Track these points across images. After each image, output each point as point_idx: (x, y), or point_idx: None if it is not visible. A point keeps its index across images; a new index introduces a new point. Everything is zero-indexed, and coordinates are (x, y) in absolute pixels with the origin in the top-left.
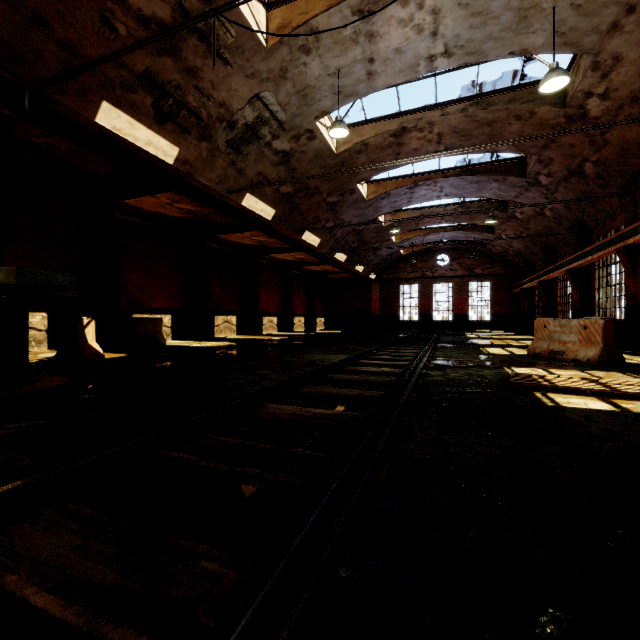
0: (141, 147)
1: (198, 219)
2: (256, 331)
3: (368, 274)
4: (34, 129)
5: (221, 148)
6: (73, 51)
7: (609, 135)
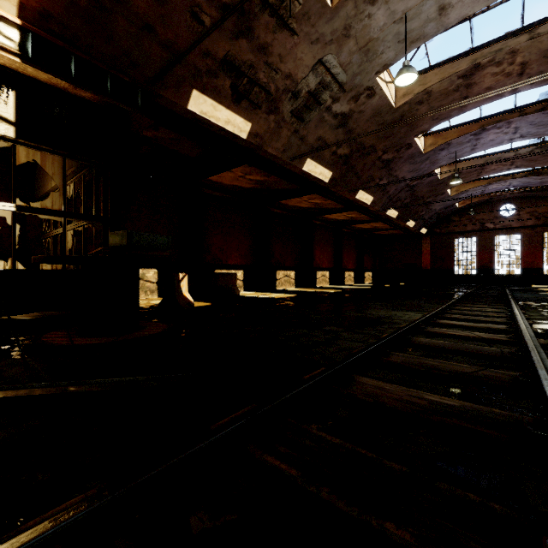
0: (221, 126)
1: (264, 188)
2: (311, 284)
3: (419, 229)
4: (144, 120)
5: (286, 118)
6: (171, 49)
7: None
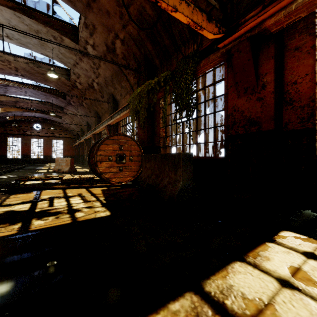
0: None
1: None
2: None
3: None
4: None
5: None
6: None
7: (86, 96)
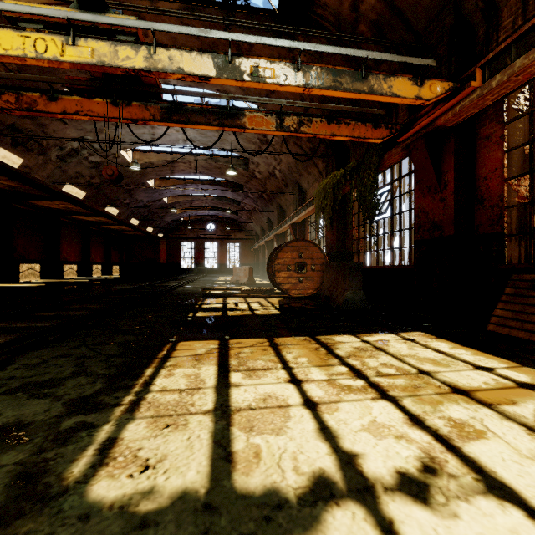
0: None
1: (14, 190)
2: (58, 276)
3: (157, 233)
4: None
5: (52, 159)
6: None
7: (266, 186)
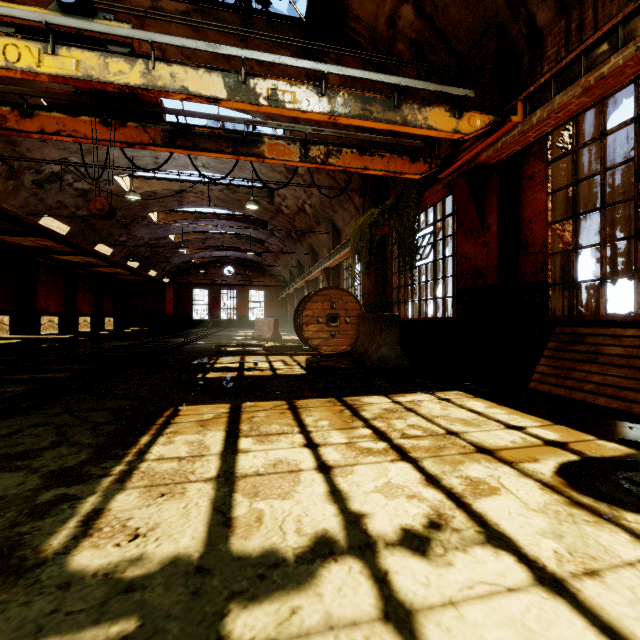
0: None
1: None
2: (34, 331)
3: (162, 278)
4: None
5: (26, 185)
6: None
7: (295, 223)
